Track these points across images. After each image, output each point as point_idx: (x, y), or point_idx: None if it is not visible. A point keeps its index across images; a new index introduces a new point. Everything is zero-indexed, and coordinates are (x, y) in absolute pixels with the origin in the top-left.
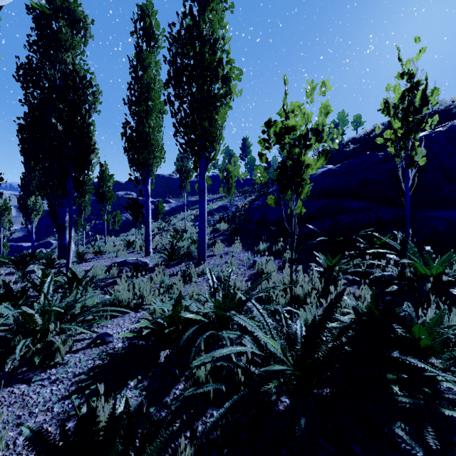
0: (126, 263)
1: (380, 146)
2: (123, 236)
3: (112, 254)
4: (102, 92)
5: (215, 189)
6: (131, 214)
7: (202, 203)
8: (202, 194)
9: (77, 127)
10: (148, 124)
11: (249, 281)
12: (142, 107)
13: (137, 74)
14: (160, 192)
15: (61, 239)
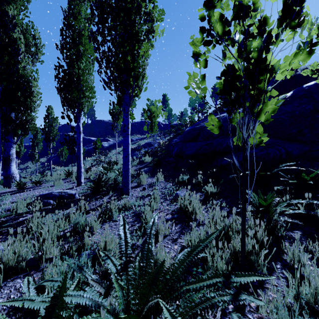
0: (51, 196)
1: (270, 97)
2: (71, 166)
3: (51, 183)
4: (44, 45)
5: (143, 131)
6: (68, 149)
7: (126, 137)
8: (126, 129)
9: (2, 63)
10: (78, 66)
11: (173, 220)
12: (72, 51)
13: (69, 21)
14: (102, 133)
15: (6, 170)
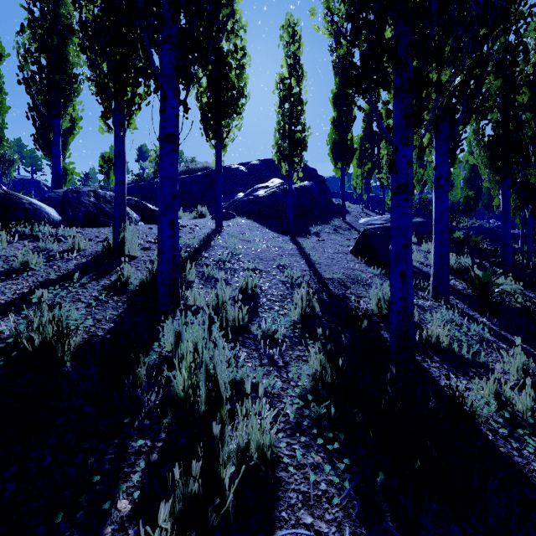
0: None
1: None
2: None
3: None
4: None
5: None
6: None
7: None
8: None
9: None
10: None
11: None
12: None
13: None
14: None
15: None
